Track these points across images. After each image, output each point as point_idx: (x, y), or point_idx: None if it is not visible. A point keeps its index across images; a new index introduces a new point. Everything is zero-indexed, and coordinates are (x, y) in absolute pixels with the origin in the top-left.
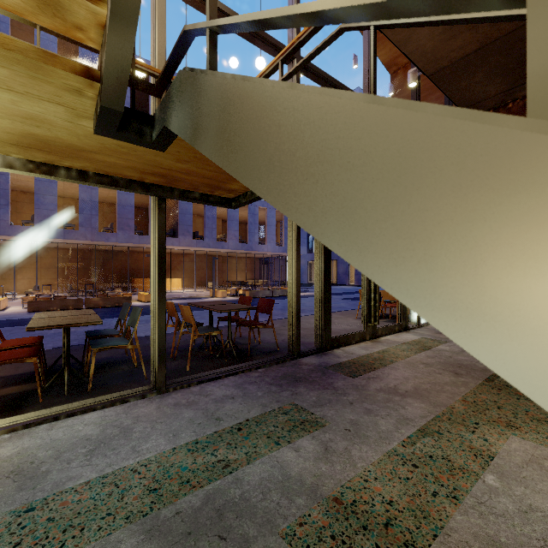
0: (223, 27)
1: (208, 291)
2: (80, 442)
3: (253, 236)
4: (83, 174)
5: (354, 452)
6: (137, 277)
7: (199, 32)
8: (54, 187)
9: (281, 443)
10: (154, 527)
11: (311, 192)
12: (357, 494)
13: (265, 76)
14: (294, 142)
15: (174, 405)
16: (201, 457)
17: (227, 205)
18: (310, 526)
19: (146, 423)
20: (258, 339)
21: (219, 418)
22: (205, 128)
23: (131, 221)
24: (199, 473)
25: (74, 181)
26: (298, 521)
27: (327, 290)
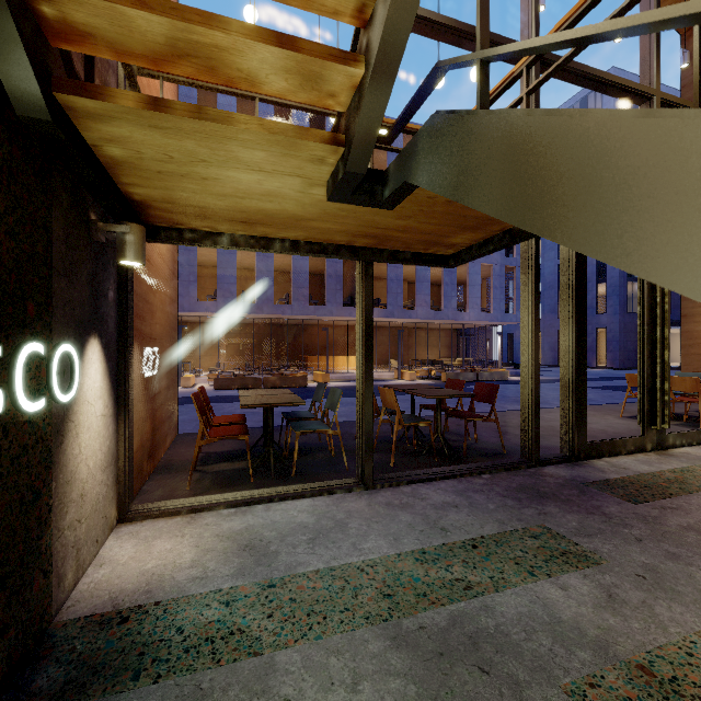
0: (504, 55)
1: (391, 372)
2: (298, 528)
3: (449, 301)
4: (295, 244)
5: (658, 609)
6: (311, 354)
7: (460, 65)
8: (234, 259)
9: (537, 575)
10: (398, 635)
11: (695, 245)
12: (677, 669)
13: (500, 91)
14: (659, 184)
15: (386, 504)
16: (434, 571)
17: (443, 265)
18: (606, 691)
19: (360, 520)
20: (472, 436)
21: (444, 528)
22: (478, 179)
23: (306, 290)
24: (435, 589)
25: (287, 253)
26: (586, 679)
27: (581, 374)
